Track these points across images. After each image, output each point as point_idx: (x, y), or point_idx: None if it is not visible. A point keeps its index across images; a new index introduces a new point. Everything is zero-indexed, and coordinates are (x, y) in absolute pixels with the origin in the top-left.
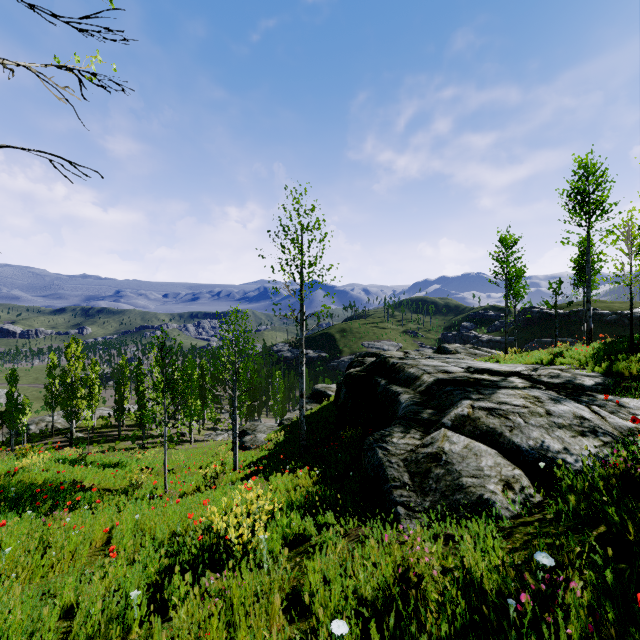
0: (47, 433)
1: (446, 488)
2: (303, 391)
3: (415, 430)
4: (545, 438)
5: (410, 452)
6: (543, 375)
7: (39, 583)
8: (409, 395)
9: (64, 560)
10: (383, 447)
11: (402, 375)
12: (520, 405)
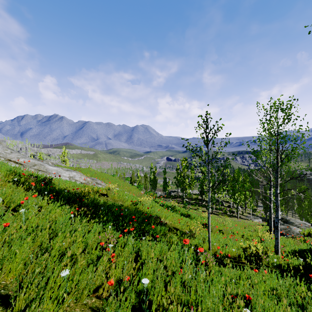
0: (176, 196)
1: None
2: None
3: None
4: None
5: None
6: None
7: None
8: None
9: None
10: None
11: None
12: None
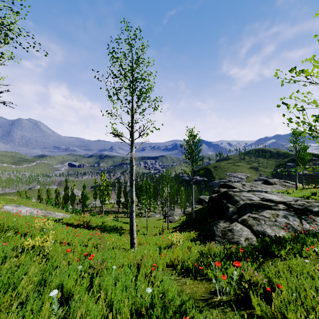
0: (93, 208)
1: (229, 238)
2: (193, 202)
3: (228, 222)
4: (268, 228)
5: (223, 228)
6: (296, 204)
7: None
8: (232, 208)
9: None
10: (216, 226)
11: (232, 199)
12: (267, 217)
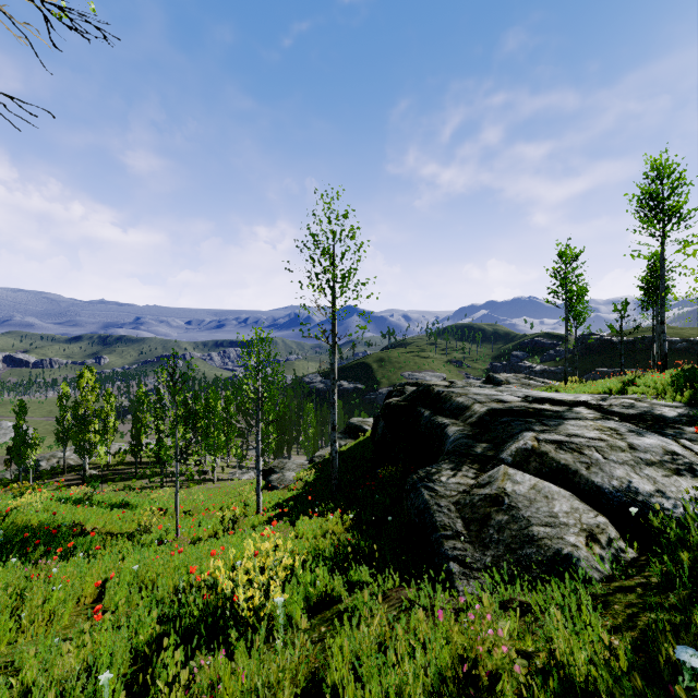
0: (58, 470)
1: (512, 539)
2: (335, 423)
3: (468, 467)
4: (632, 477)
5: (463, 493)
6: (615, 405)
7: (4, 652)
8: (458, 427)
9: (38, 622)
10: (429, 487)
11: (449, 405)
12: (595, 438)
